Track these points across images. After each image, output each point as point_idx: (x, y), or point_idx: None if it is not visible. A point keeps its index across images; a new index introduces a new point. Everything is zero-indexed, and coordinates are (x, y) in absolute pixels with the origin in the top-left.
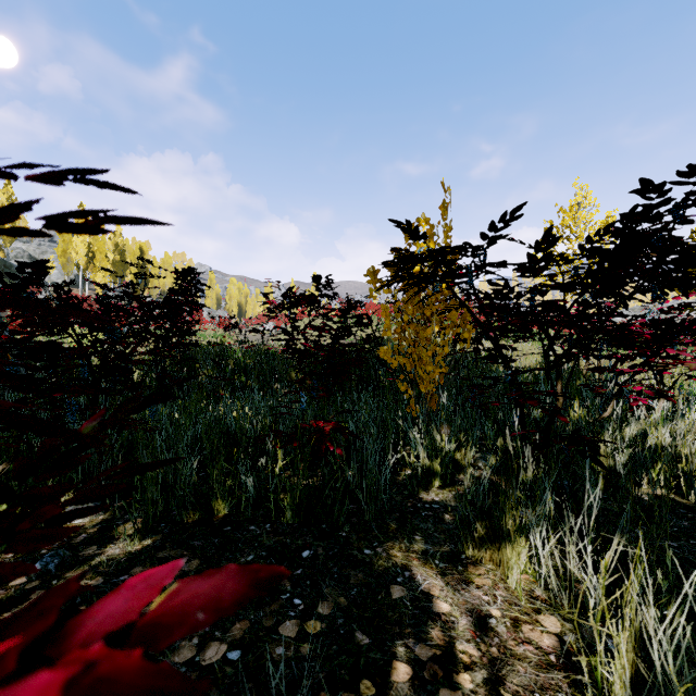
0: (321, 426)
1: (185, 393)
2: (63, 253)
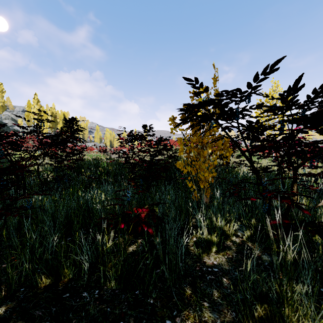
0: (140, 212)
1: (72, 185)
2: (27, 117)
